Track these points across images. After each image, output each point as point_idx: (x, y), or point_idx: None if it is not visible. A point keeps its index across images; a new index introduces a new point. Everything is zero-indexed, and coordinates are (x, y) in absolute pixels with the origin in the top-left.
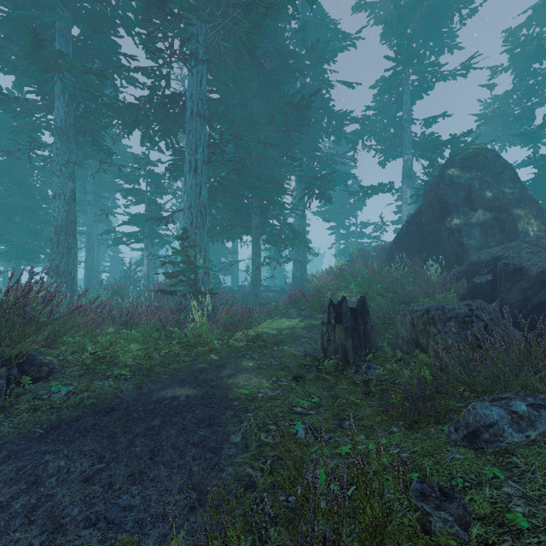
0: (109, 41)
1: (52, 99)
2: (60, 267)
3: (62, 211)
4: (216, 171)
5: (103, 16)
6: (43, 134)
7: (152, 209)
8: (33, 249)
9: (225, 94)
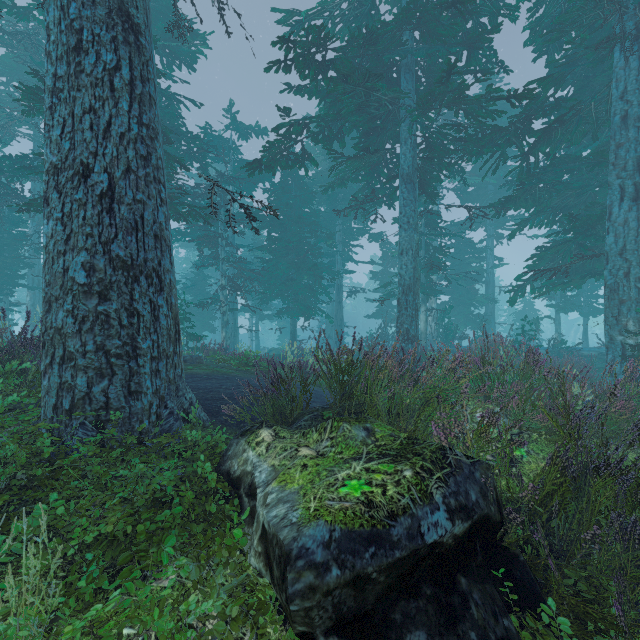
0: (491, 56)
1: (376, 146)
2: (409, 331)
3: (410, 268)
4: (560, 197)
5: (494, 26)
6: (346, 186)
7: (430, 255)
8: (310, 306)
9: (580, 88)
